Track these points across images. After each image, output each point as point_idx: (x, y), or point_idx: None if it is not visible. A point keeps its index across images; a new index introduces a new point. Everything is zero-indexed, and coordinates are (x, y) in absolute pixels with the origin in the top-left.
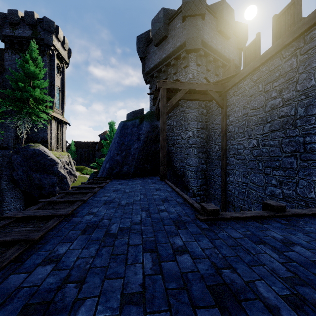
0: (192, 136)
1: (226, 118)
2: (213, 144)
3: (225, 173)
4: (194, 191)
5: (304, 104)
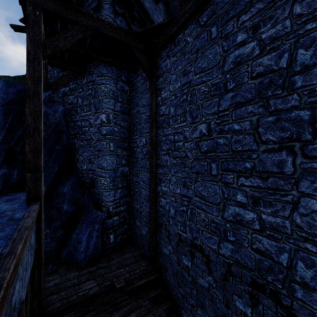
0: (107, 122)
1: (157, 95)
2: (138, 137)
3: (156, 179)
4: (109, 209)
5: (314, 39)
